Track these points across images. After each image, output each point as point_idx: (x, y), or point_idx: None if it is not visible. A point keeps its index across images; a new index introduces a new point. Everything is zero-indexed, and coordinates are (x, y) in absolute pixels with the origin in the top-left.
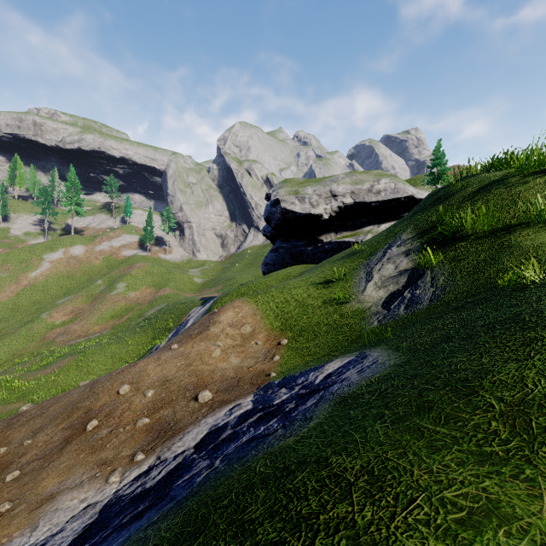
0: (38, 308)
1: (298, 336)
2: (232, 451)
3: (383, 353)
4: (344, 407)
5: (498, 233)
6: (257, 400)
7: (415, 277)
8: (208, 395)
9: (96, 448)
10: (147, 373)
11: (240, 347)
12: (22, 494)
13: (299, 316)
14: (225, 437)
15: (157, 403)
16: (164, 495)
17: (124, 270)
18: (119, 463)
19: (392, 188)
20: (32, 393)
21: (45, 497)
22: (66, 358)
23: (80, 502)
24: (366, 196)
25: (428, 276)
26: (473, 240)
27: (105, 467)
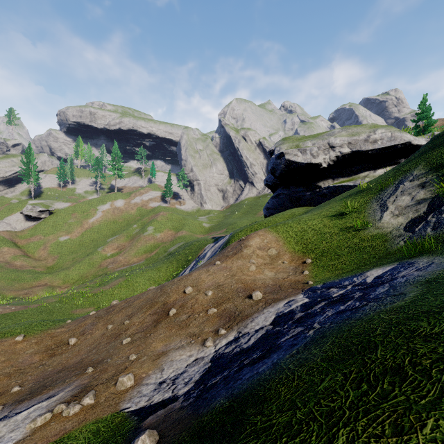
0: (95, 244)
1: (320, 257)
2: (325, 319)
3: (435, 258)
4: (439, 283)
5: None
6: (310, 296)
7: (437, 204)
8: (260, 294)
9: (182, 326)
10: (202, 280)
11: (270, 265)
12: (140, 351)
13: (318, 241)
14: (300, 316)
15: (218, 300)
16: (274, 347)
17: (151, 217)
18: (206, 335)
19: (388, 136)
20: (99, 302)
21: (159, 353)
22: (117, 279)
23: (188, 357)
24: (363, 145)
25: None
26: None
27: (196, 338)
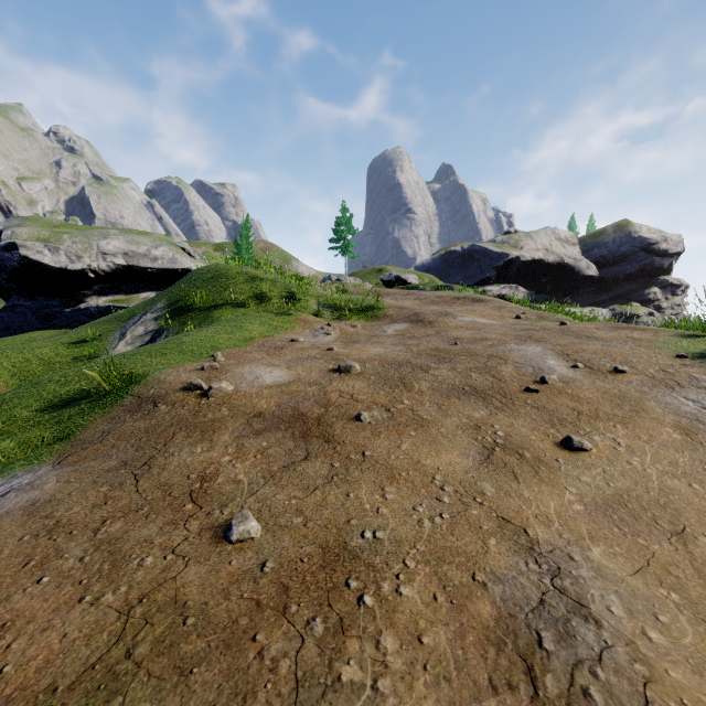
0: None
1: None
2: None
3: None
4: None
5: (211, 308)
6: None
7: (157, 336)
8: None
9: None
10: None
11: None
12: None
13: (44, 372)
14: None
15: None
16: None
17: None
18: None
19: (170, 257)
20: None
21: None
22: None
23: None
24: (142, 261)
25: (165, 335)
26: (198, 311)
27: None
